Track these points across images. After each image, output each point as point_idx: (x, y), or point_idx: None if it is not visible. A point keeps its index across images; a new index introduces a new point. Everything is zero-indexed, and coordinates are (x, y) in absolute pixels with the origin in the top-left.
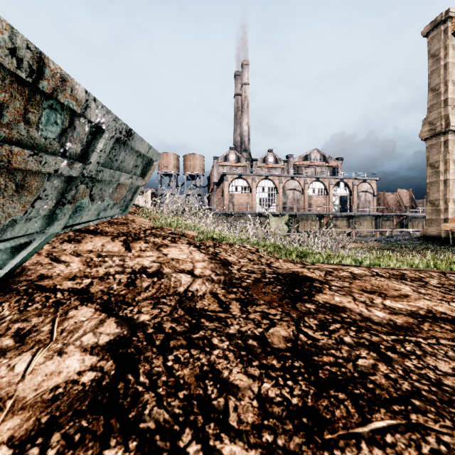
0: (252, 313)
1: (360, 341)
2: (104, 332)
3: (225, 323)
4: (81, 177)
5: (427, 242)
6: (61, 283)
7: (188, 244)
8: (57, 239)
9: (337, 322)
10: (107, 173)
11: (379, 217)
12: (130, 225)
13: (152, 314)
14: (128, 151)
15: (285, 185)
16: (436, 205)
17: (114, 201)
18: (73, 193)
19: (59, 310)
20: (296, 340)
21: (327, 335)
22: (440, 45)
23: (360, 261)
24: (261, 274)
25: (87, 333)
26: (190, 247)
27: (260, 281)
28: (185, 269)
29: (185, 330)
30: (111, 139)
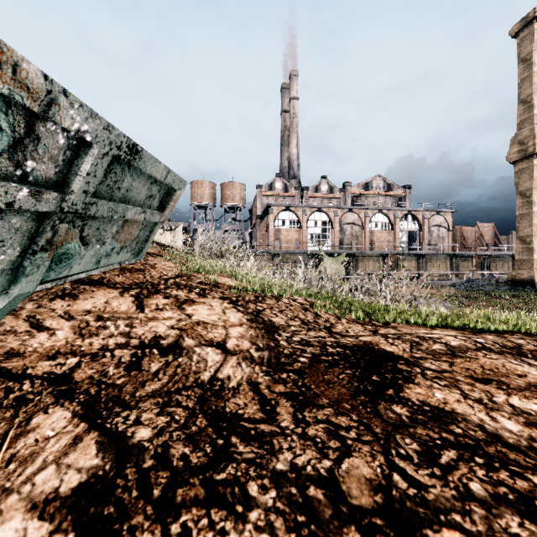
0: (311, 424)
1: (498, 492)
2: (75, 464)
3: (269, 446)
4: (59, 213)
5: (517, 288)
6: (35, 364)
7: (221, 299)
8: (47, 293)
9: (450, 446)
10: (105, 207)
11: (455, 256)
12: (148, 272)
13: (156, 427)
14: (136, 176)
15: (342, 218)
16: (528, 243)
17: (121, 243)
18: (49, 236)
19: (19, 414)
20: (388, 488)
21: (440, 478)
22: (532, 47)
23: (449, 321)
24: (321, 346)
25: (46, 466)
26: (224, 302)
27: (320, 359)
28: (214, 339)
29: (204, 462)
30: (105, 158)
